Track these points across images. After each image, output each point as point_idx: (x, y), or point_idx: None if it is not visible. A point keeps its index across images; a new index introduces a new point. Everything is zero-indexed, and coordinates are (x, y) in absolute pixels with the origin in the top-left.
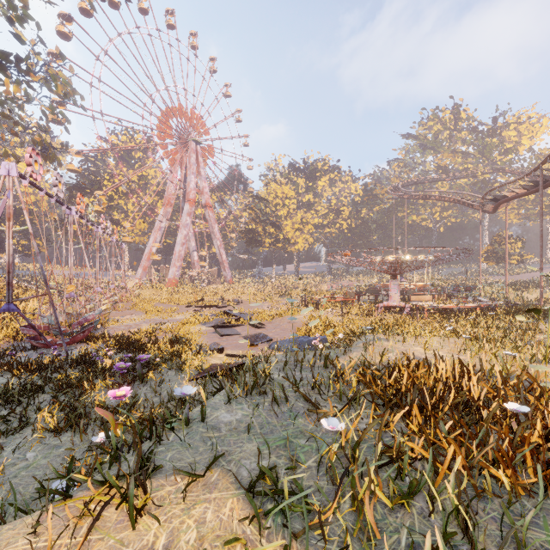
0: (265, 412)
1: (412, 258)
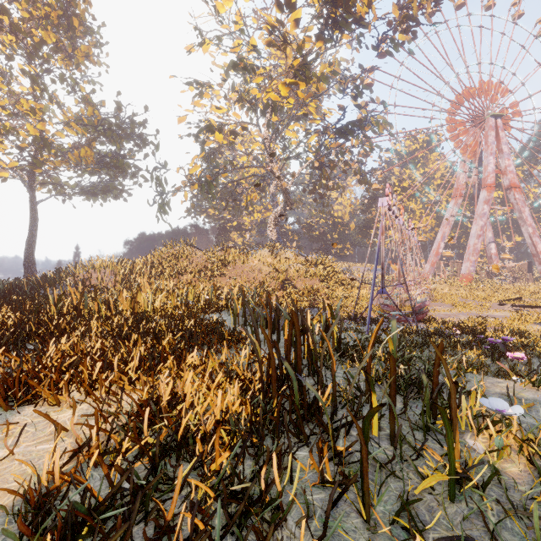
0: None
1: None
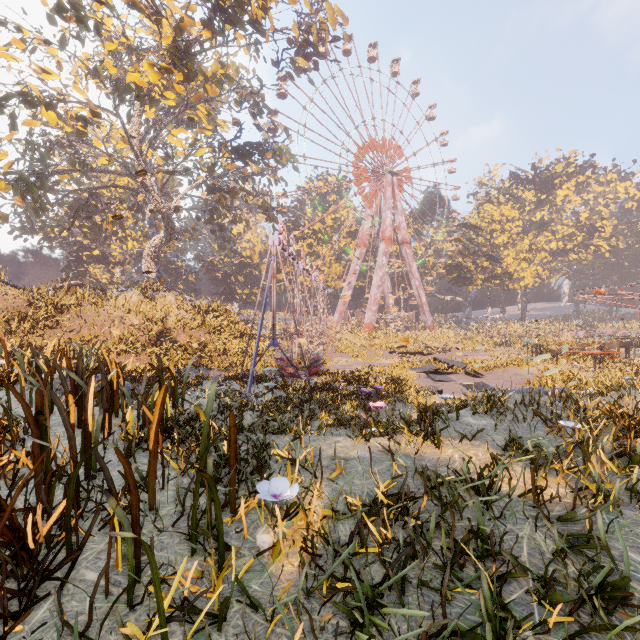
0: (505, 424)
1: None
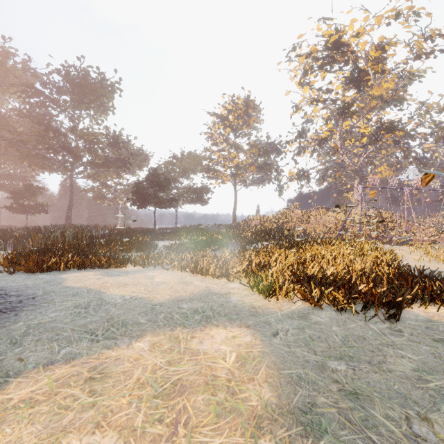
0: None
1: None
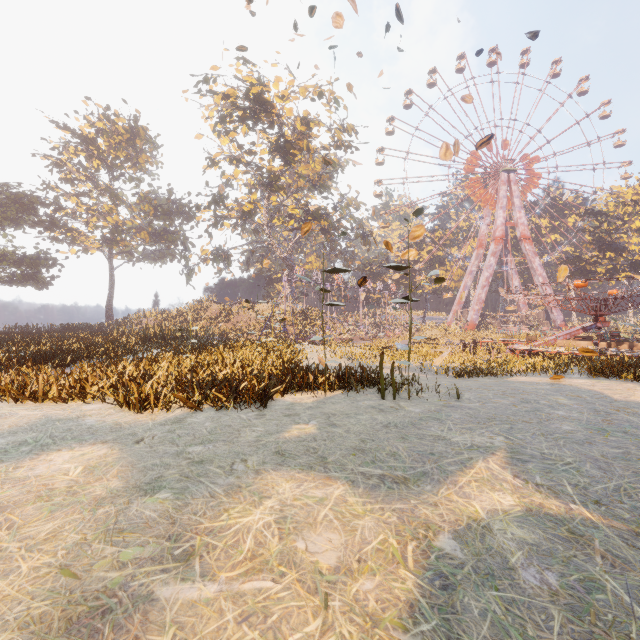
0: None
1: None
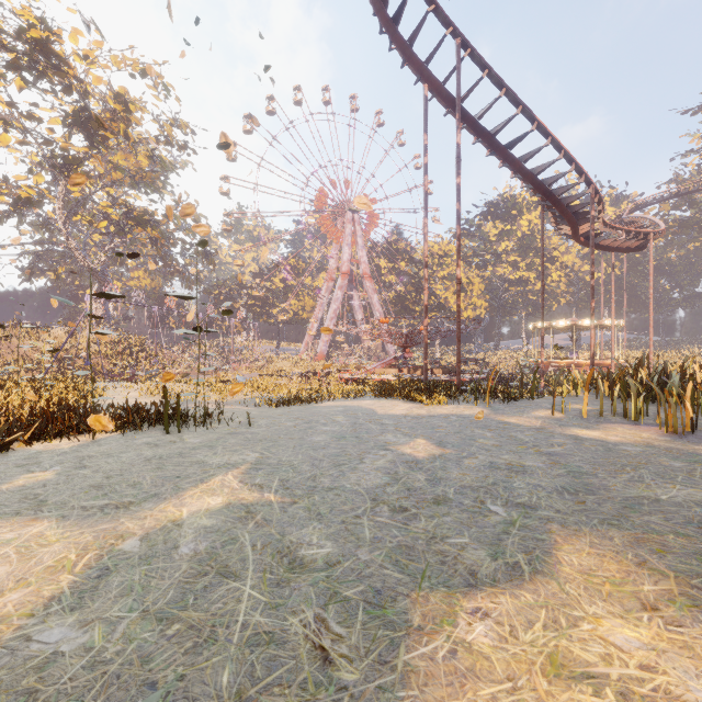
0: None
1: (568, 324)
